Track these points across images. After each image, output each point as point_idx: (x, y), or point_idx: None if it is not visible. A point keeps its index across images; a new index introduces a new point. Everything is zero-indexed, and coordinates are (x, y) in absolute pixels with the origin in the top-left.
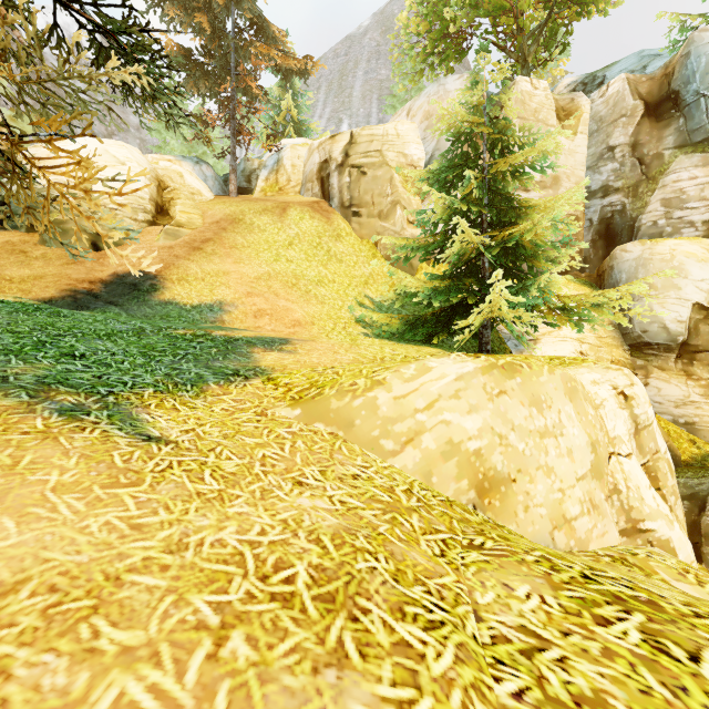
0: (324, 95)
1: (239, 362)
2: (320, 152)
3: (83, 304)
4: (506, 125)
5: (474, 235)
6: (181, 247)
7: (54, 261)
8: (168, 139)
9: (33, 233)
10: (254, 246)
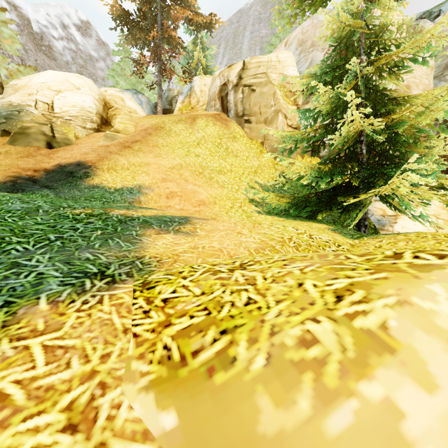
0: (222, 50)
1: (118, 251)
2: (220, 78)
3: (20, 187)
4: (384, 27)
5: (363, 120)
6: (115, 146)
7: (12, 156)
8: (119, 80)
9: (6, 136)
10: (171, 145)
